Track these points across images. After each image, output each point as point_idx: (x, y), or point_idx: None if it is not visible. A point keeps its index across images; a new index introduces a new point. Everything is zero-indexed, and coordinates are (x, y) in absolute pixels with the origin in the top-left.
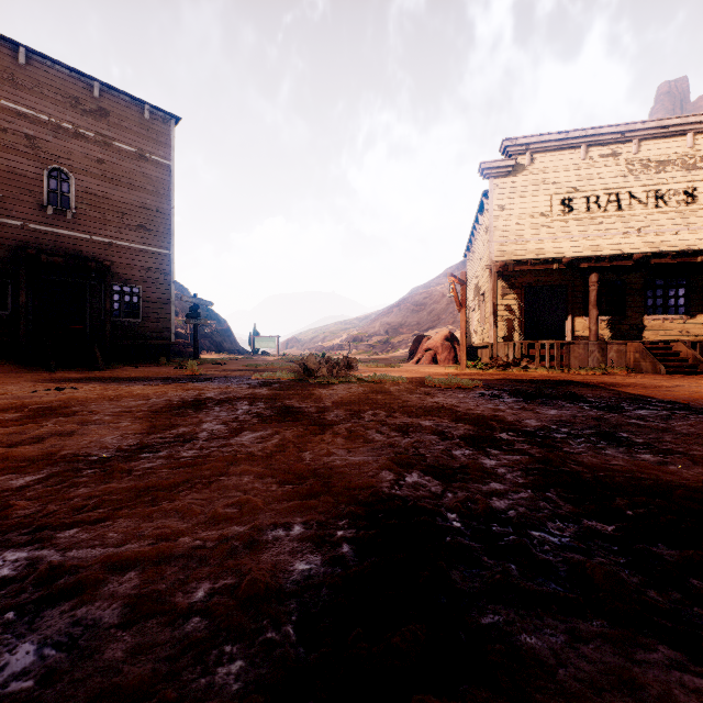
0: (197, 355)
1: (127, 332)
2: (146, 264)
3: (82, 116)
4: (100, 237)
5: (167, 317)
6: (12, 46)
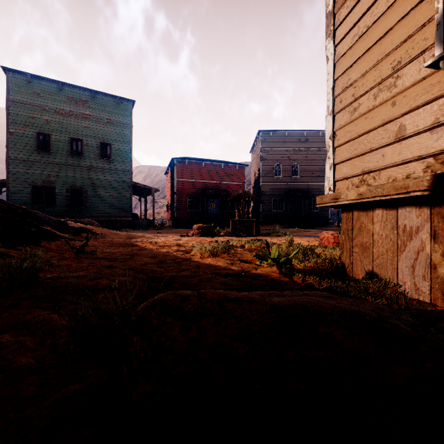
0: (338, 223)
1: (314, 215)
2: (320, 189)
3: (301, 144)
4: (306, 183)
5: (327, 209)
6: (284, 131)
